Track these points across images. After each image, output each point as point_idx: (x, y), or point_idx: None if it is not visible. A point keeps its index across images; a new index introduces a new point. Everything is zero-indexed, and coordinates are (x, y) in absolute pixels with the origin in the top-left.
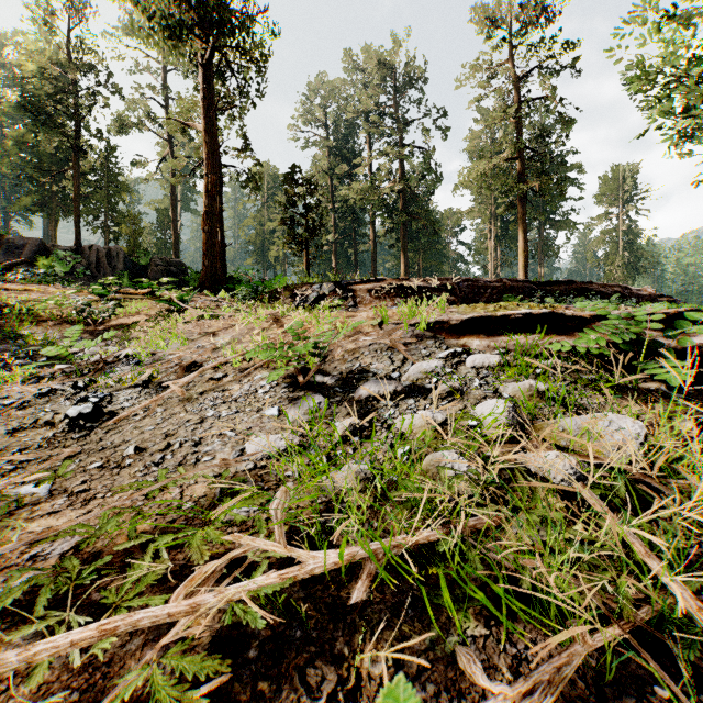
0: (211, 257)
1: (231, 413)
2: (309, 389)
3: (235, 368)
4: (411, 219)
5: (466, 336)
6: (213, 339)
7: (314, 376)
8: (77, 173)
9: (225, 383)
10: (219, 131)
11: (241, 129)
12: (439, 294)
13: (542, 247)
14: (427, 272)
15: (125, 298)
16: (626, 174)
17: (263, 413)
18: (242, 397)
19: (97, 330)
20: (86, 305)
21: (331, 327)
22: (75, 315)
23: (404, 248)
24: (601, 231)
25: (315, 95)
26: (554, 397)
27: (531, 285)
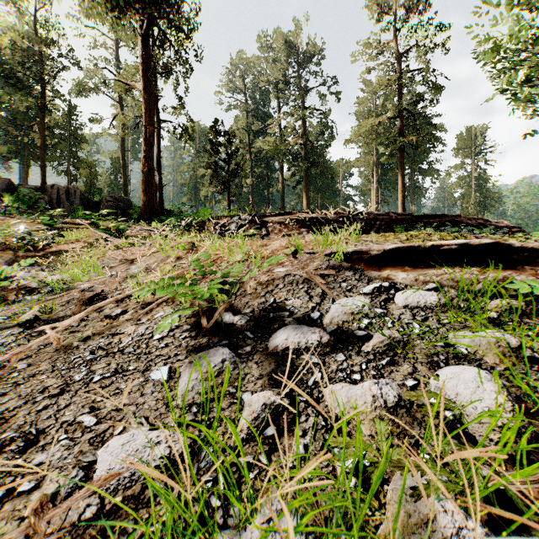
0: (149, 194)
1: (106, 376)
2: (214, 333)
3: (138, 302)
4: (312, 166)
5: (388, 268)
6: (129, 267)
7: (221, 316)
8: (43, 126)
9: (120, 323)
10: (157, 92)
11: (175, 91)
12: (338, 225)
13: (413, 189)
14: (324, 209)
15: (70, 227)
16: (477, 133)
17: (147, 376)
18: (131, 345)
19: (36, 255)
20: (26, 234)
21: (244, 256)
22: (15, 243)
23: (306, 189)
24: (458, 177)
25: (236, 68)
26: (534, 357)
27: (412, 217)
